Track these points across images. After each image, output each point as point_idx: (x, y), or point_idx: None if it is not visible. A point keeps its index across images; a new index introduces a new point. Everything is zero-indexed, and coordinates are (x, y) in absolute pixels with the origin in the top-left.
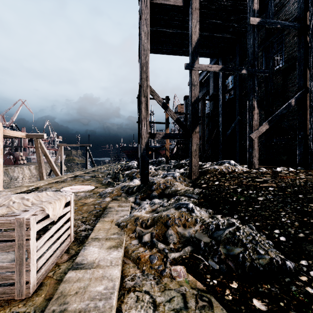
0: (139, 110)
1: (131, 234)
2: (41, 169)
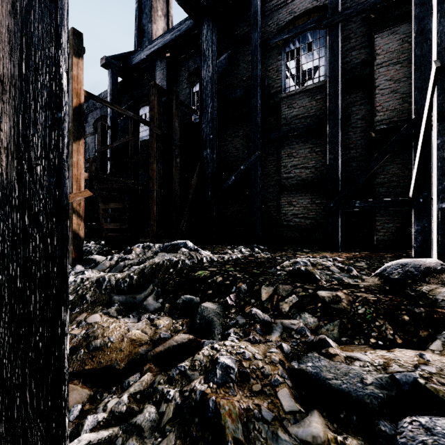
0: None
1: None
2: None
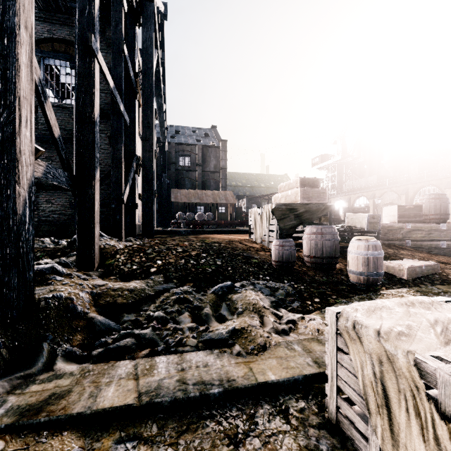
0: None
1: (280, 337)
2: None
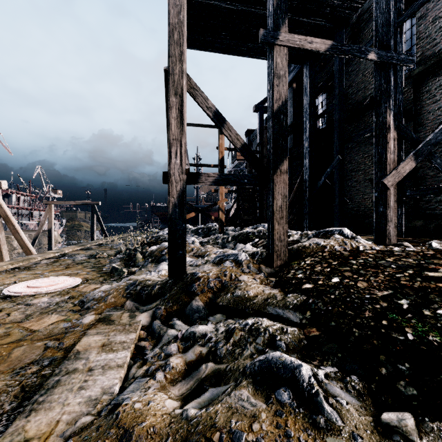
0: (167, 129)
1: None
2: None
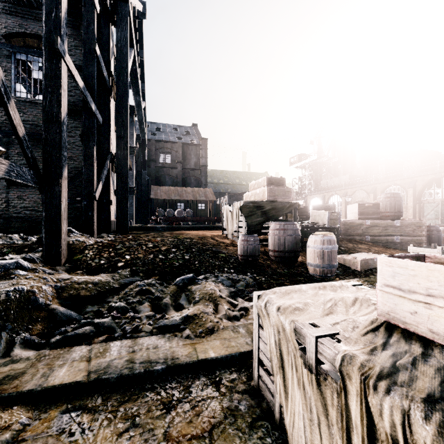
0: None
1: (230, 322)
2: None
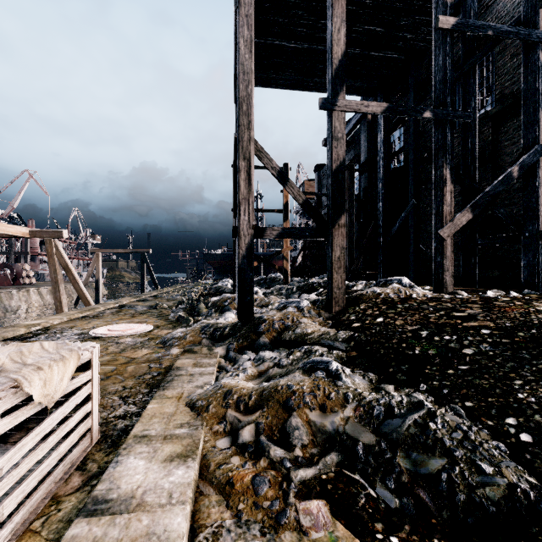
0: (234, 186)
1: (216, 426)
2: (59, 294)
